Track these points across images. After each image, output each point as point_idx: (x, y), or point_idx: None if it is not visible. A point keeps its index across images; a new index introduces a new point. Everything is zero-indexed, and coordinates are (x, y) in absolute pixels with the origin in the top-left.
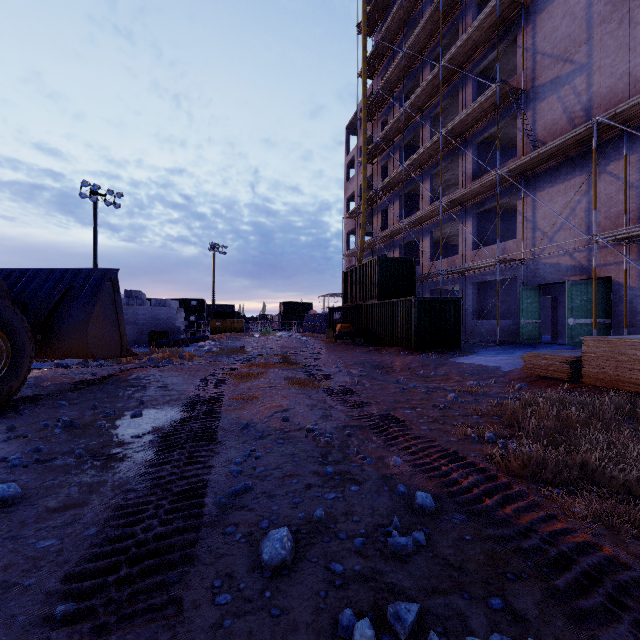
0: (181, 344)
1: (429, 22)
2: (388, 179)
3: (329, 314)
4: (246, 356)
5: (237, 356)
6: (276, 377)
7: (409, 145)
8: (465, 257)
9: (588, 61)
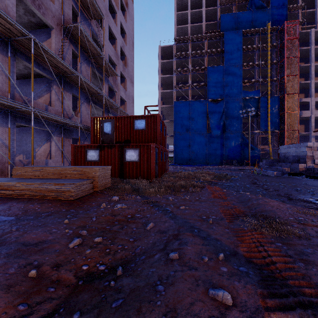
0: None
1: None
2: None
3: None
4: None
5: None
6: None
7: None
8: None
9: None
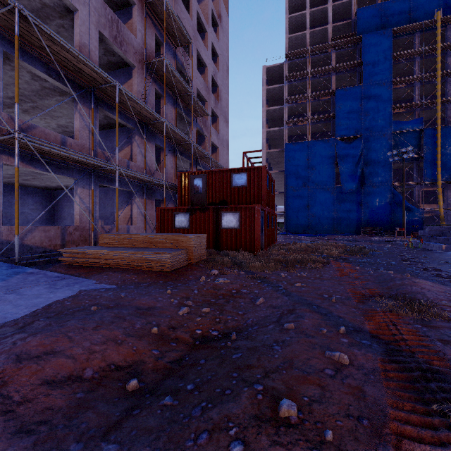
0: None
1: None
2: None
3: None
4: None
5: None
6: None
7: None
8: None
9: None
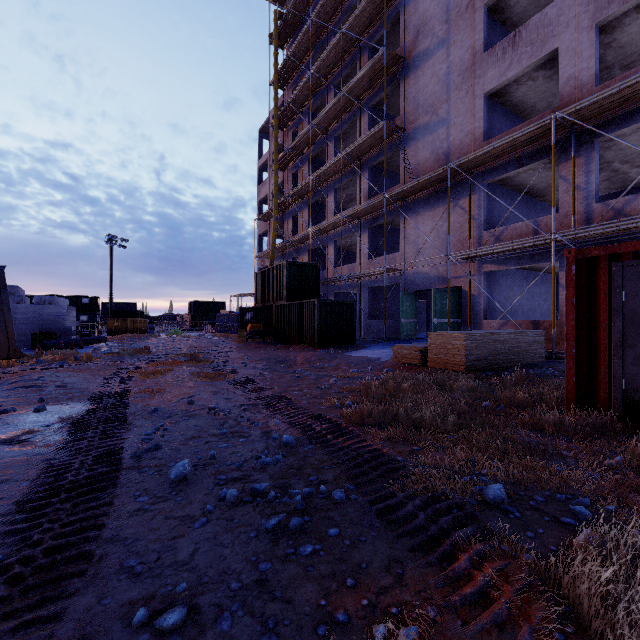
0: (73, 346)
1: (333, 52)
2: (297, 188)
3: (241, 314)
4: (152, 356)
5: (142, 356)
6: (184, 373)
7: (317, 158)
8: (362, 265)
9: (447, 117)
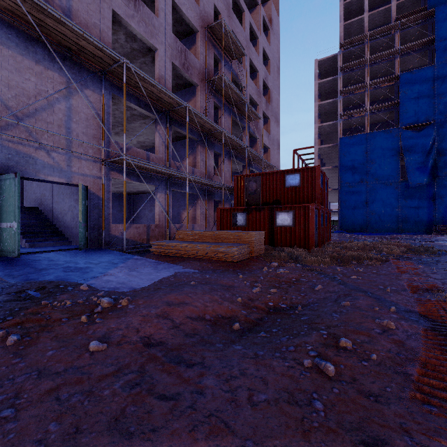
0: None
1: None
2: None
3: None
4: None
5: None
6: None
7: None
8: None
9: None
